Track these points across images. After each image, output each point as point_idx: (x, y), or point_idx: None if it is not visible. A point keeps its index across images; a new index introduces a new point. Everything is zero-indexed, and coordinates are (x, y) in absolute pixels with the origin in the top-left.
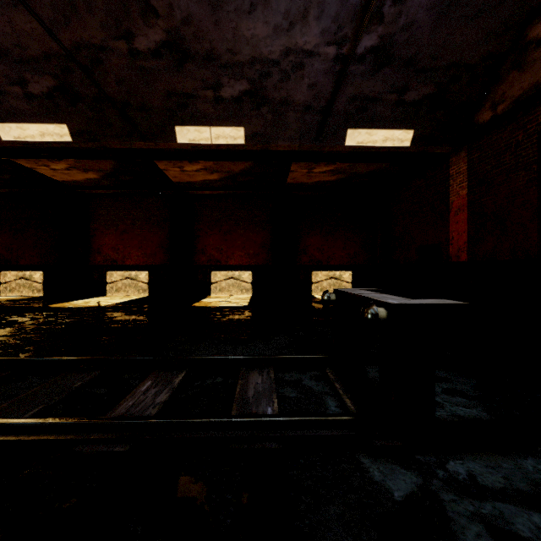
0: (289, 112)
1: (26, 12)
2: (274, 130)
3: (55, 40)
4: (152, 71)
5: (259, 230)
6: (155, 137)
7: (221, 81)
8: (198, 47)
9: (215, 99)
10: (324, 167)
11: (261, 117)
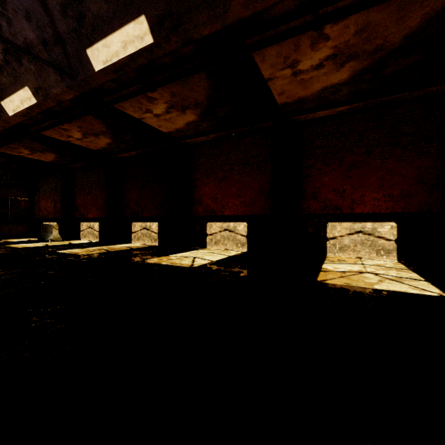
0: None
1: None
2: None
3: None
4: None
5: (412, 156)
6: None
7: None
8: None
9: None
10: None
11: None
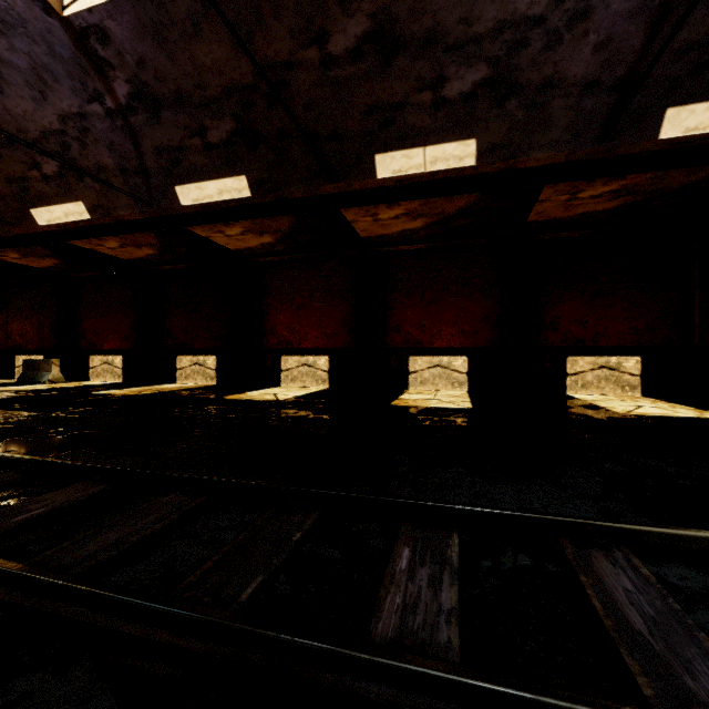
0: (554, 101)
1: (208, 40)
2: (525, 135)
3: (245, 51)
4: (349, 81)
5: (479, 296)
6: (347, 175)
7: (444, 74)
8: (414, 29)
9: (435, 103)
10: (600, 187)
11: (505, 117)
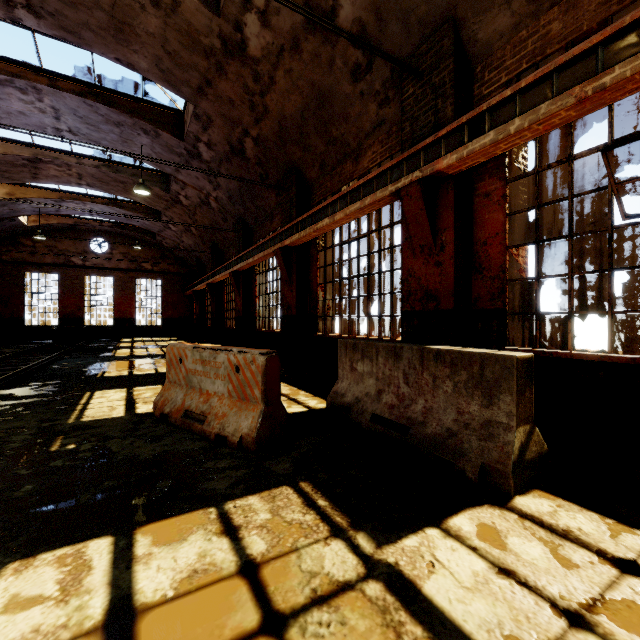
0: None
1: None
2: None
3: None
4: None
5: None
6: None
7: None
8: None
9: None
10: None
11: None
